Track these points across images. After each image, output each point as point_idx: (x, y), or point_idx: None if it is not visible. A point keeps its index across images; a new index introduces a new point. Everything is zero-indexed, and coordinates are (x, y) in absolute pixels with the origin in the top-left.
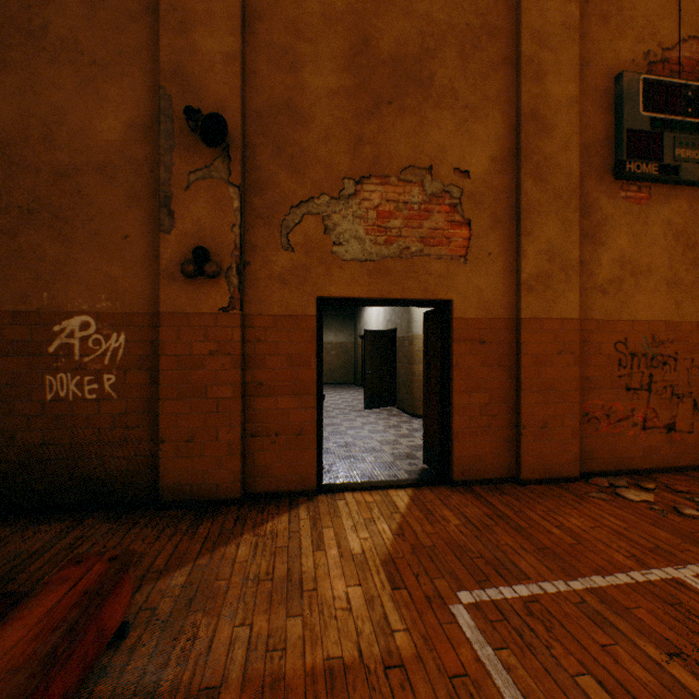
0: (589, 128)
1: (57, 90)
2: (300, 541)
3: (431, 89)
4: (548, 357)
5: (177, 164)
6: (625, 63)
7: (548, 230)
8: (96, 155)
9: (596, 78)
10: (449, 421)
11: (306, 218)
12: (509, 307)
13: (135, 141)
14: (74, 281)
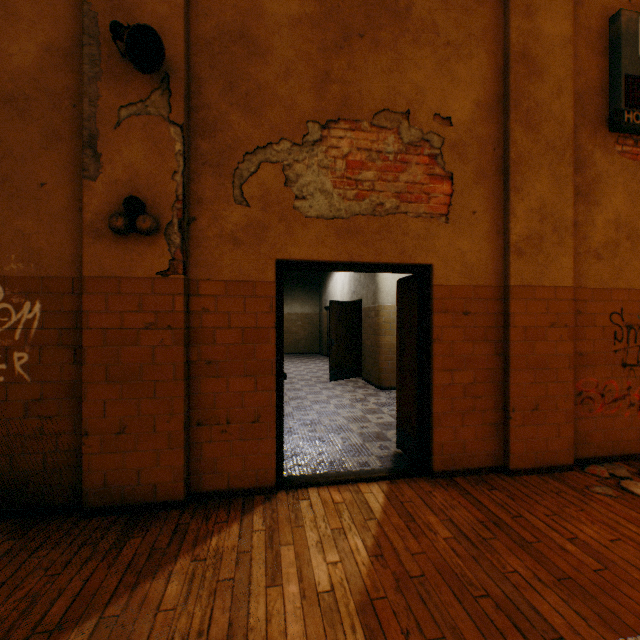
0: (582, 73)
1: None
2: (251, 568)
3: (409, 21)
4: (540, 330)
5: (104, 96)
6: (621, 3)
7: (540, 186)
8: (4, 84)
9: (590, 17)
10: (428, 402)
11: (263, 167)
12: (495, 273)
13: (54, 68)
14: None
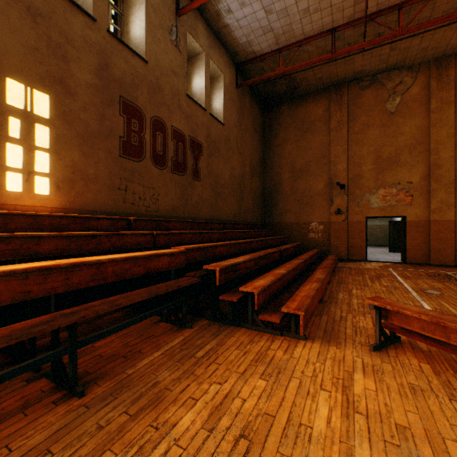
0: None
1: (310, 181)
2: (361, 264)
3: (399, 163)
4: (440, 231)
5: (333, 192)
6: None
7: (440, 195)
8: (317, 192)
9: None
10: (405, 247)
11: (362, 199)
12: (426, 217)
13: (324, 188)
14: (313, 216)
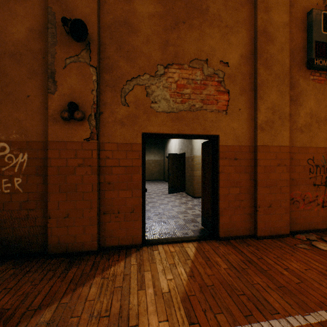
0: (293, 40)
1: None
2: (130, 282)
3: (207, 15)
4: (272, 167)
5: (58, 53)
6: (313, 5)
7: (272, 96)
8: (9, 47)
9: (297, 13)
10: (217, 203)
11: (135, 87)
12: (250, 139)
13: (34, 39)
14: None
